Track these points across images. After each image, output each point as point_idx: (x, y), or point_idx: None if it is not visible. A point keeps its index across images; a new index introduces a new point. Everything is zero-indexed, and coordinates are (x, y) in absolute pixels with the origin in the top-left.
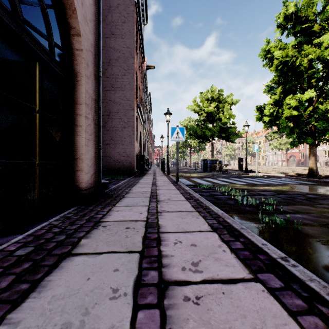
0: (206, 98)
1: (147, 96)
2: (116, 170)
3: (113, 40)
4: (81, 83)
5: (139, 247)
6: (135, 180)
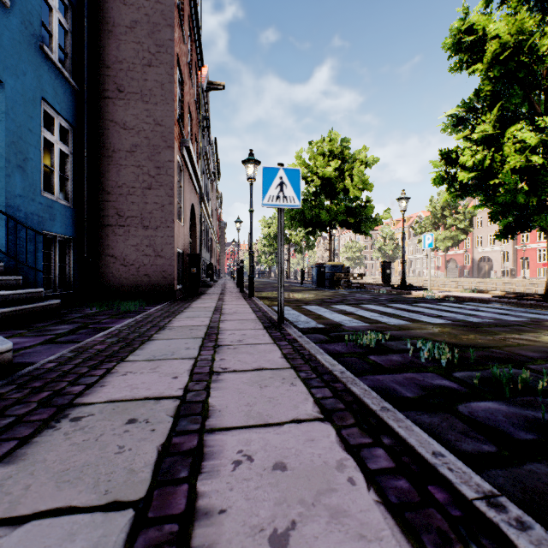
0: (321, 152)
1: (210, 145)
2: (130, 287)
3: None
4: None
5: None
6: (165, 315)
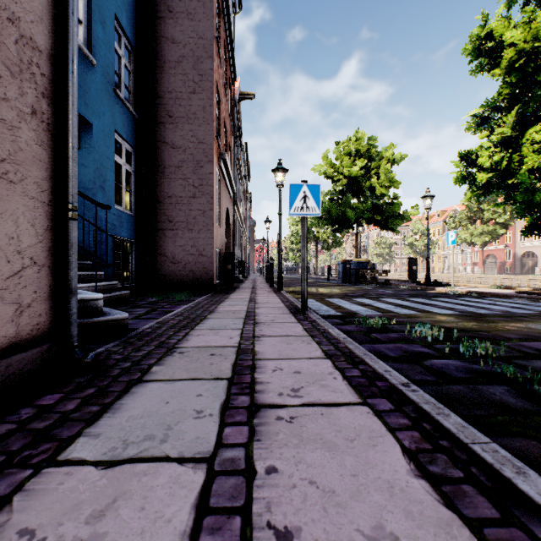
0: (347, 152)
1: (241, 150)
2: (178, 281)
3: (171, 24)
4: None
5: None
6: (211, 303)
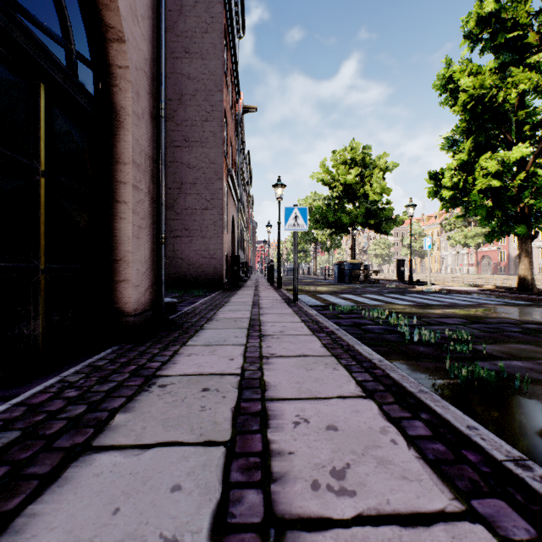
0: (343, 160)
1: (244, 158)
2: (193, 280)
3: (187, 63)
4: (126, 126)
5: (225, 431)
6: (224, 297)
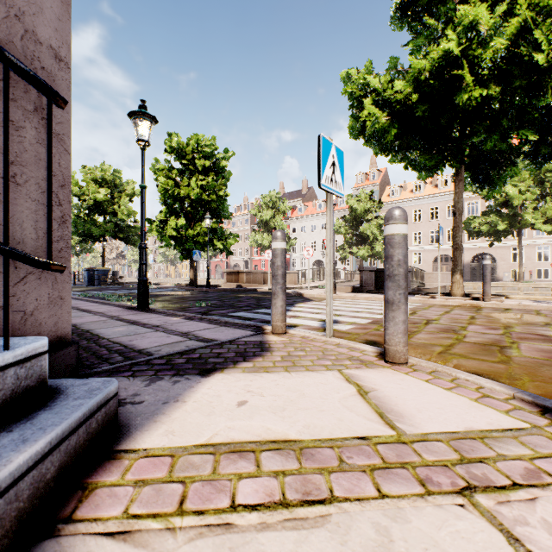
0: (94, 178)
1: None
2: None
3: None
4: None
5: None
6: None
